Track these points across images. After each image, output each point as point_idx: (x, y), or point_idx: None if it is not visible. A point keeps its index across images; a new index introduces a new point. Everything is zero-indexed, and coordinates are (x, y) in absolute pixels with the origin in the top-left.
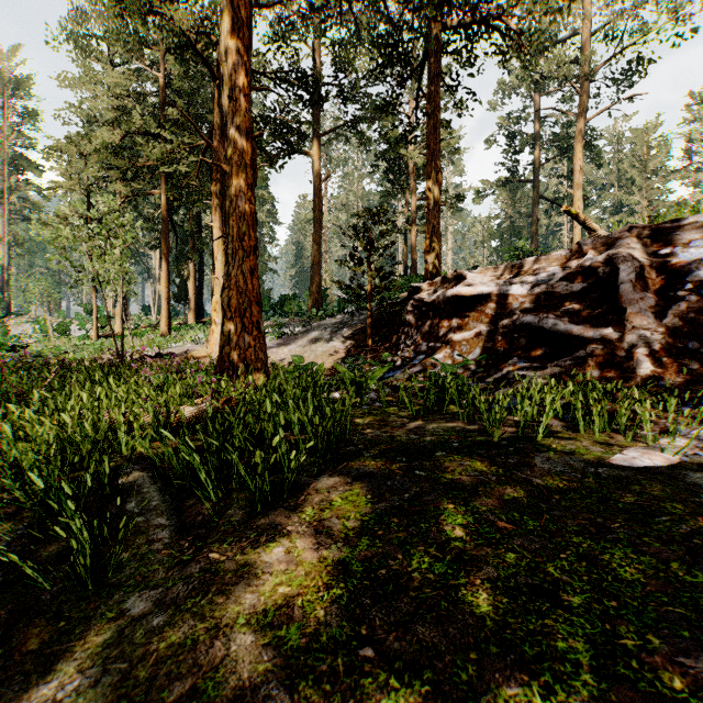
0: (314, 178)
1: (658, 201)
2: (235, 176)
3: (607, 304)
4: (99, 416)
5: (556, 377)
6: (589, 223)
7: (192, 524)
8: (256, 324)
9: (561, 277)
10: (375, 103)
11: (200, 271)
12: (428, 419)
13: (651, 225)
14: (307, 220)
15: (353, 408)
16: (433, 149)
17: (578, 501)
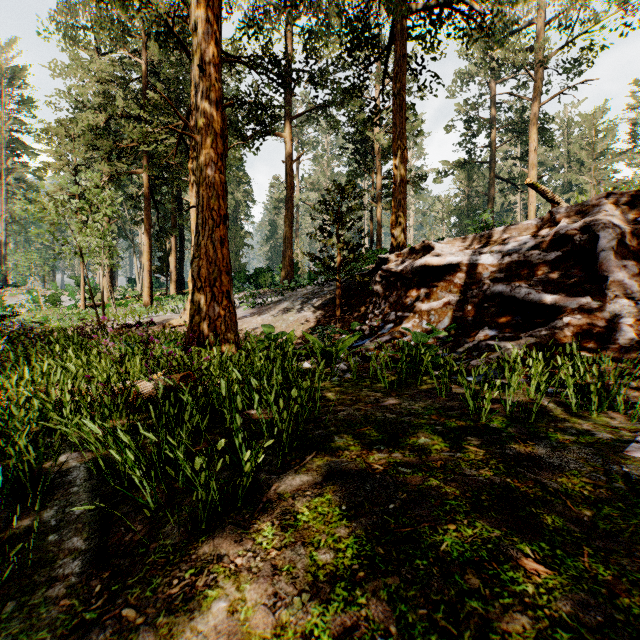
0: (286, 158)
1: (605, 181)
2: (205, 146)
3: (584, 273)
4: (47, 392)
5: (531, 347)
6: (552, 196)
7: (116, 548)
8: (226, 294)
9: (533, 246)
10: (343, 89)
11: (181, 246)
12: (403, 393)
13: (630, 192)
14: (280, 199)
15: (323, 379)
16: (399, 128)
17: (620, 521)
